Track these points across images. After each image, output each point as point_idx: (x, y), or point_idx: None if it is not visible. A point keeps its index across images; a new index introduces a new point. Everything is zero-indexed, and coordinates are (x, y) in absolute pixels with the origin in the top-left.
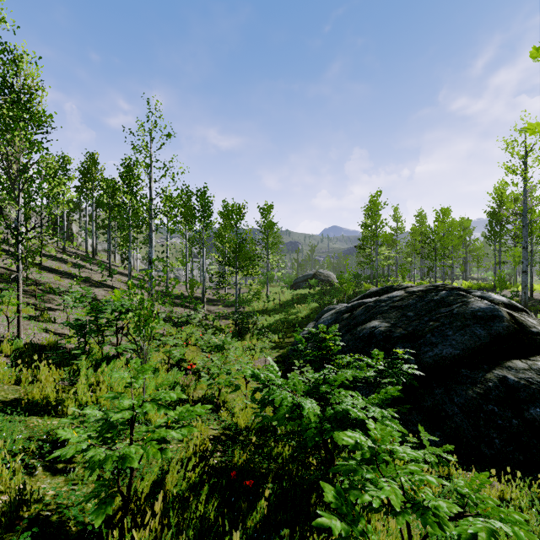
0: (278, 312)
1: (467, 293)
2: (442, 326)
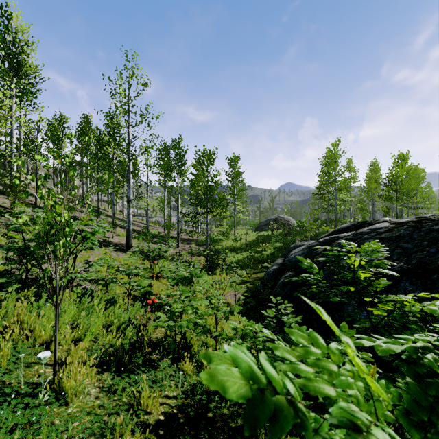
0: (244, 250)
1: None
2: None
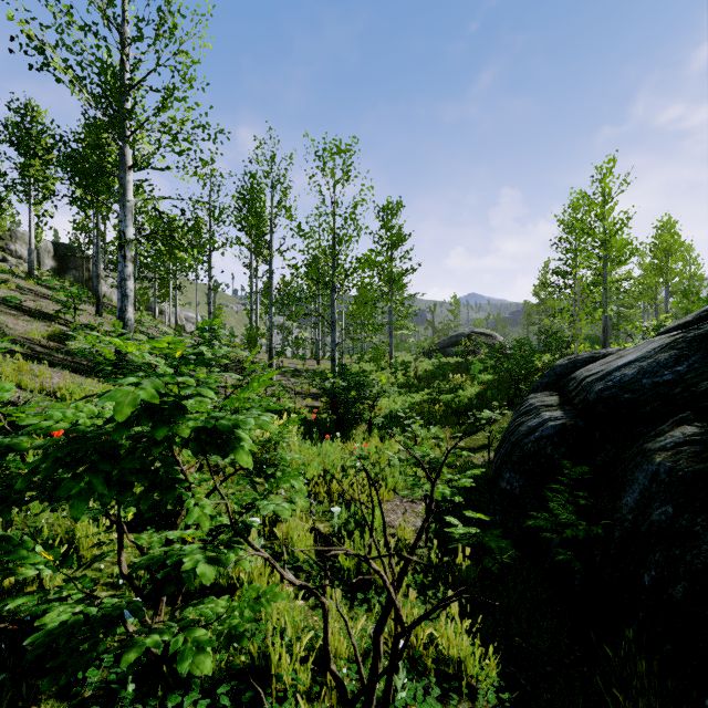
0: (415, 390)
1: None
2: None
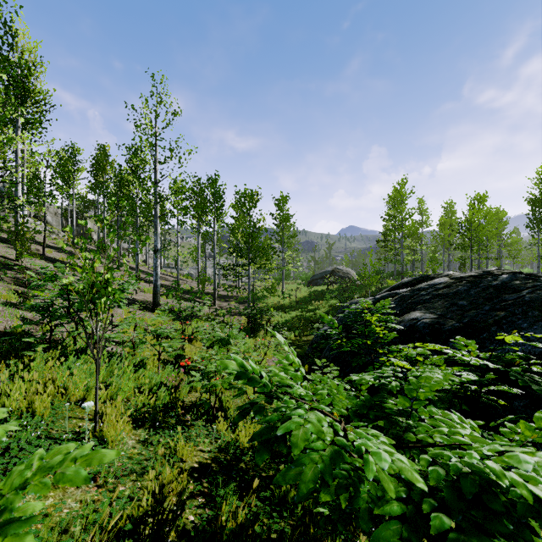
0: (294, 309)
1: (536, 277)
2: (512, 317)
